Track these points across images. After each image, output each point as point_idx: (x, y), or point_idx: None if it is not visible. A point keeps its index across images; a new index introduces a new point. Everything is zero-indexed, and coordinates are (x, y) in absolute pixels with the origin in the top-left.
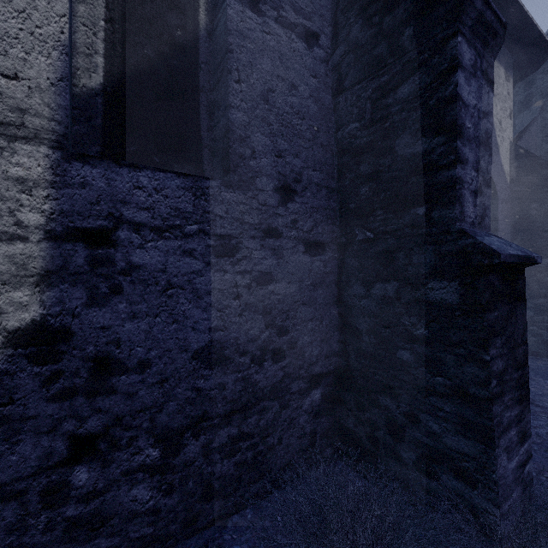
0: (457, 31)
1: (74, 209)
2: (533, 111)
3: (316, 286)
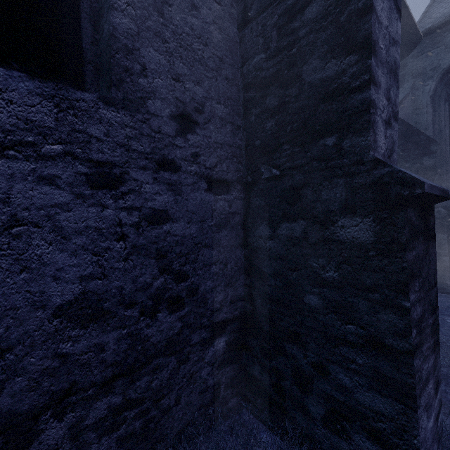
0: None
1: None
2: (405, 89)
3: (220, 227)
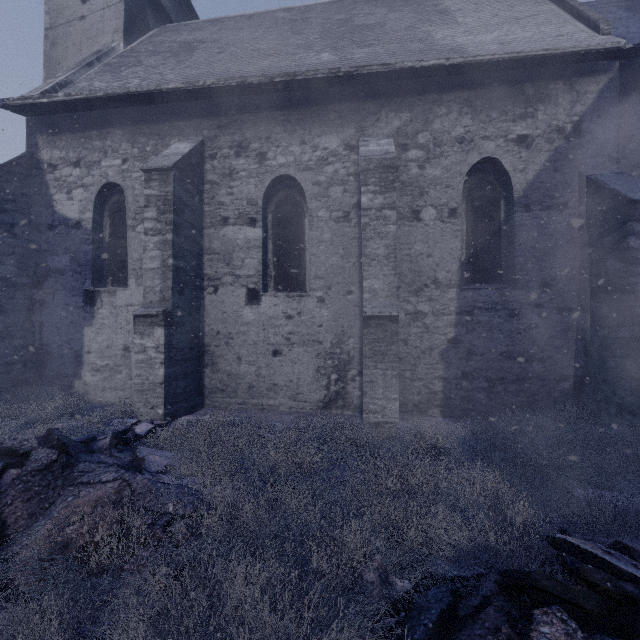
0: (627, 221)
1: (462, 305)
2: None
3: (566, 330)
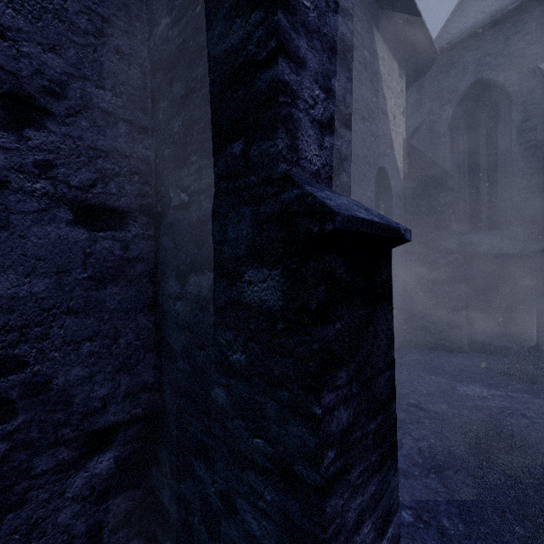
0: None
1: None
2: (422, 114)
3: (103, 281)
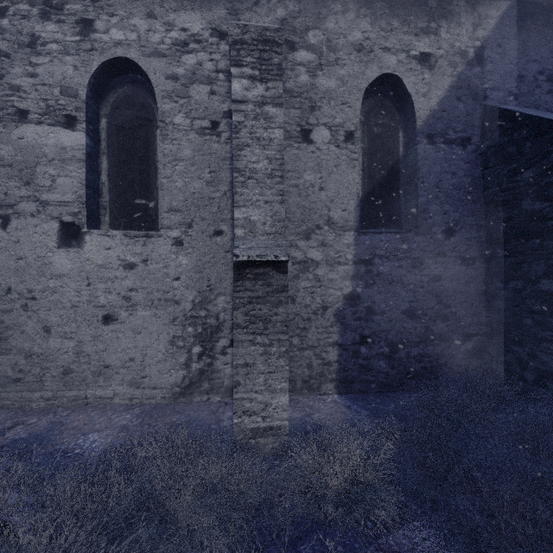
0: None
1: (361, 252)
2: None
3: (469, 283)
